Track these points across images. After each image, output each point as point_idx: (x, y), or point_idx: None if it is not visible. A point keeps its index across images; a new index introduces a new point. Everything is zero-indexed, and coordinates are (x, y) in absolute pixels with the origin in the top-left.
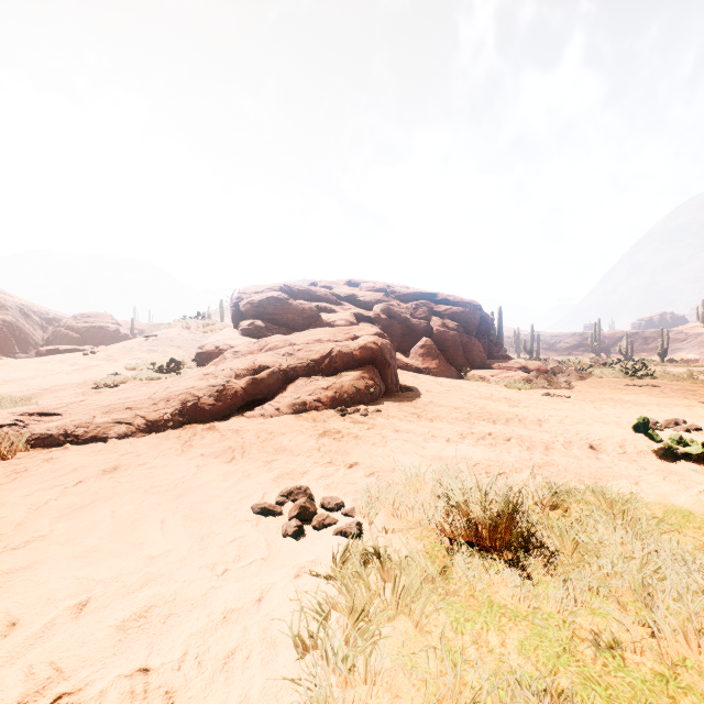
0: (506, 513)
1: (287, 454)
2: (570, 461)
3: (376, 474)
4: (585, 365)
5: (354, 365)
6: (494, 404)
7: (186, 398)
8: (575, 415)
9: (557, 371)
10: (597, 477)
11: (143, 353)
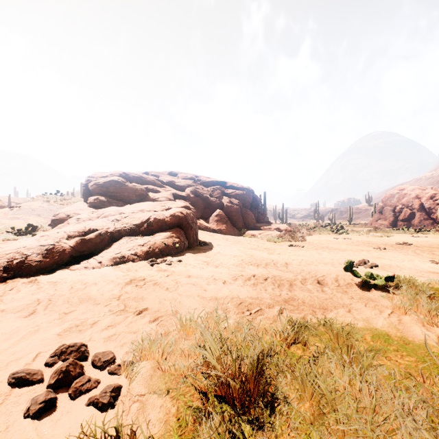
0: (254, 370)
1: (89, 304)
2: (306, 295)
3: (159, 319)
4: (311, 227)
5: (166, 228)
6: (259, 252)
7: (13, 257)
8: (308, 259)
9: (296, 230)
10: (324, 308)
11: (7, 220)
